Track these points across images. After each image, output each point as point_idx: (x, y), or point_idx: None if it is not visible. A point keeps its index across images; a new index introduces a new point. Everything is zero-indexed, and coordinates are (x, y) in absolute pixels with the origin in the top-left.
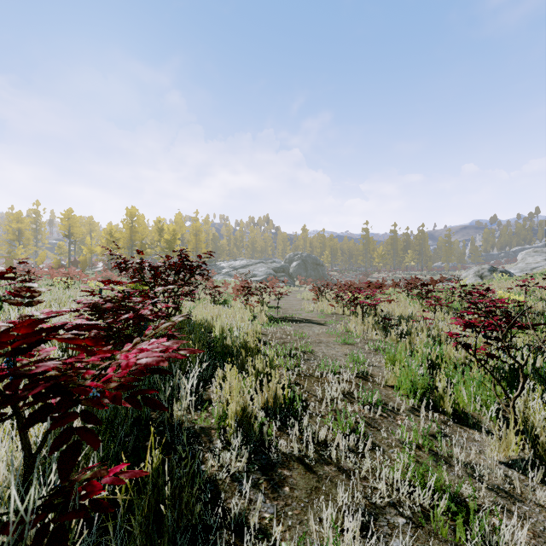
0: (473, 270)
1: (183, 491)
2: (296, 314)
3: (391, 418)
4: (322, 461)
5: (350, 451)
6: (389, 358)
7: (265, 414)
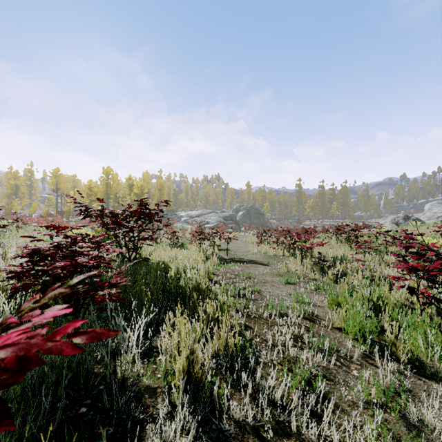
0: (390, 218)
1: None
2: (243, 255)
3: (345, 367)
4: (281, 432)
5: (309, 415)
6: (332, 299)
7: (216, 364)
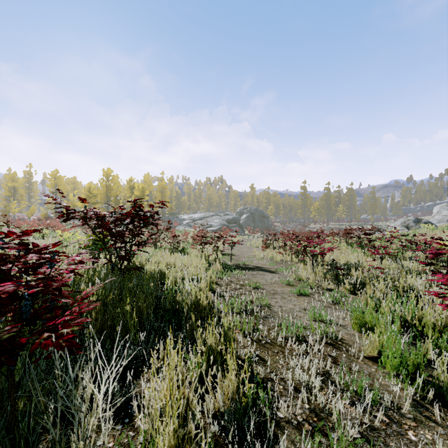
0: (400, 221)
1: None
2: (248, 261)
3: (395, 426)
4: None
5: None
6: (356, 317)
7: (218, 426)
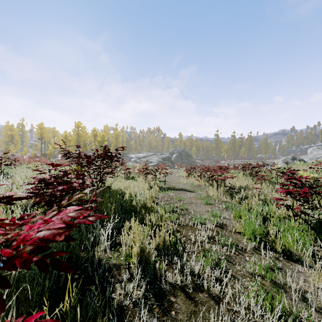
0: (282, 158)
1: (96, 321)
2: (176, 185)
3: (241, 255)
4: (197, 289)
5: (216, 281)
6: (236, 214)
7: (157, 253)
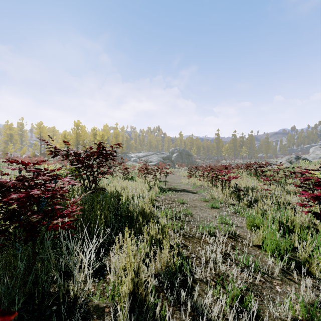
0: (285, 158)
1: None
2: (177, 186)
3: (268, 283)
4: None
5: None
6: (249, 221)
7: (158, 282)
